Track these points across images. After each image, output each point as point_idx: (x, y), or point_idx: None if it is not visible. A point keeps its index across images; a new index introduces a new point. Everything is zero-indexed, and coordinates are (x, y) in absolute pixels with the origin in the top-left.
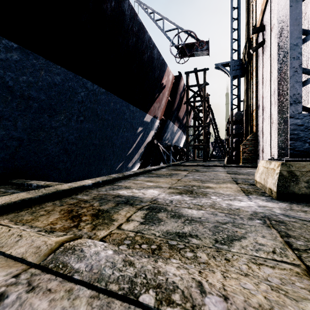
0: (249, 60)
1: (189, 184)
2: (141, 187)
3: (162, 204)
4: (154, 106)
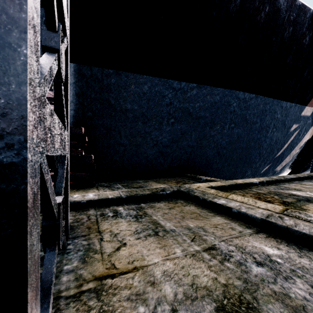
0: None
1: None
2: None
3: None
4: None
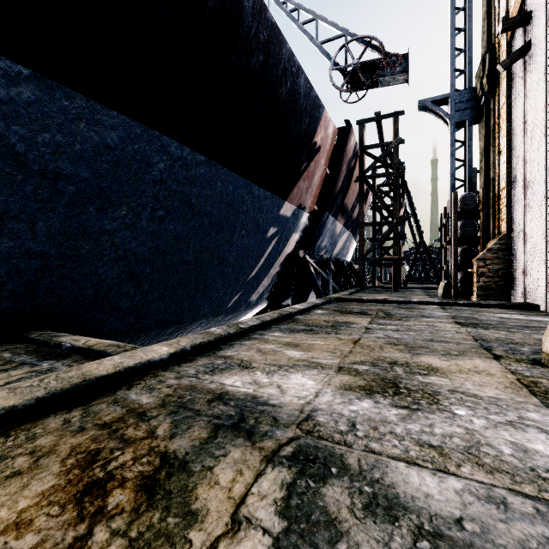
0: (491, 88)
1: (383, 358)
2: (275, 365)
3: (331, 436)
4: (299, 186)
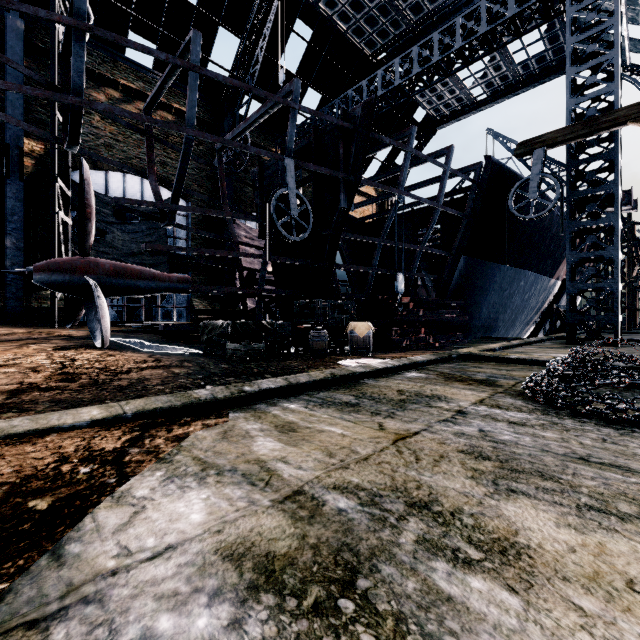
0: None
1: None
2: None
3: None
4: (559, 269)
